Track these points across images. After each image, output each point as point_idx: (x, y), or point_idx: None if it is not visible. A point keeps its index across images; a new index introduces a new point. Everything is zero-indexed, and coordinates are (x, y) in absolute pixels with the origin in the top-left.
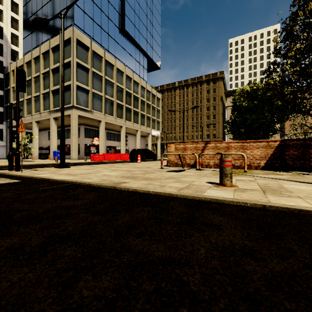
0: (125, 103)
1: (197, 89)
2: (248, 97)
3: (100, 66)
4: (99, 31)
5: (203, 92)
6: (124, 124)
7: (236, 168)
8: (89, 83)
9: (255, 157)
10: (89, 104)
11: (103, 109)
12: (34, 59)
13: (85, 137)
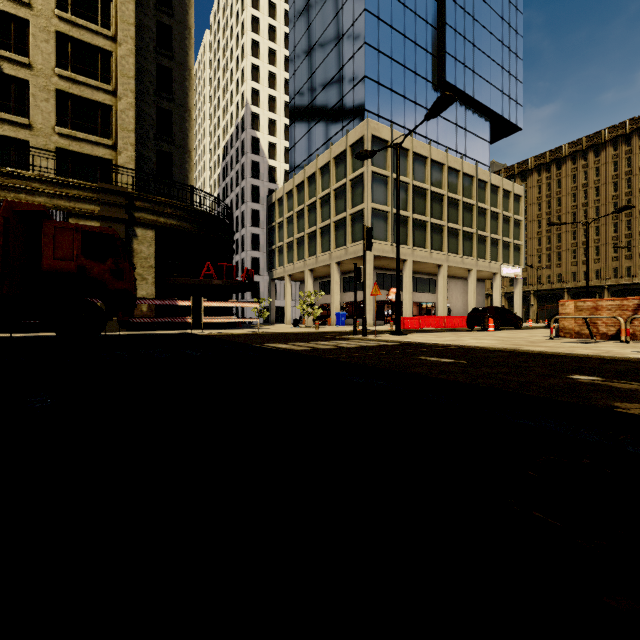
0: (447, 220)
1: (631, 150)
2: None
3: (405, 166)
4: (401, 104)
5: None
6: (444, 261)
7: None
8: (389, 200)
9: None
10: (389, 234)
11: (409, 239)
12: (307, 178)
13: None
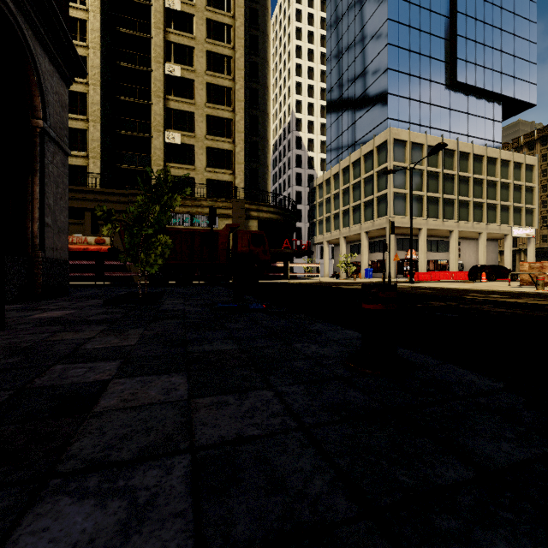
0: (458, 195)
1: None
2: None
3: (420, 157)
4: (417, 108)
5: None
6: (455, 227)
7: None
8: (407, 184)
9: None
10: (407, 210)
11: (424, 212)
12: (342, 170)
13: (396, 250)
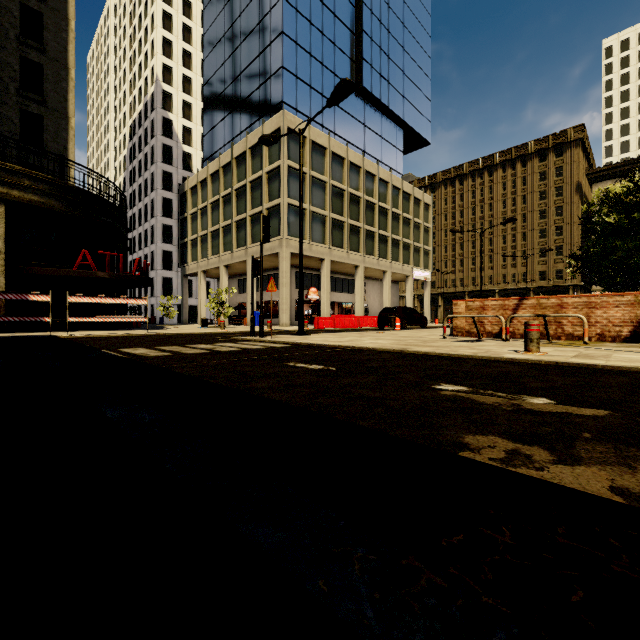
0: (364, 222)
1: (515, 173)
2: (618, 207)
3: (323, 165)
4: (320, 102)
5: (529, 178)
6: (361, 262)
7: (576, 339)
8: (306, 197)
9: (612, 322)
10: (307, 232)
11: (327, 238)
12: (222, 167)
13: (295, 288)
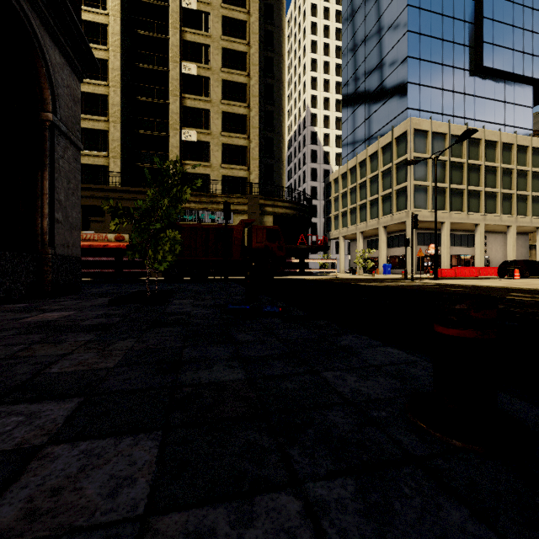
0: (484, 186)
1: None
2: None
3: (443, 147)
4: (439, 96)
5: None
6: (481, 220)
7: None
8: (428, 176)
9: None
10: (429, 203)
11: (446, 205)
12: (358, 163)
13: (417, 245)
